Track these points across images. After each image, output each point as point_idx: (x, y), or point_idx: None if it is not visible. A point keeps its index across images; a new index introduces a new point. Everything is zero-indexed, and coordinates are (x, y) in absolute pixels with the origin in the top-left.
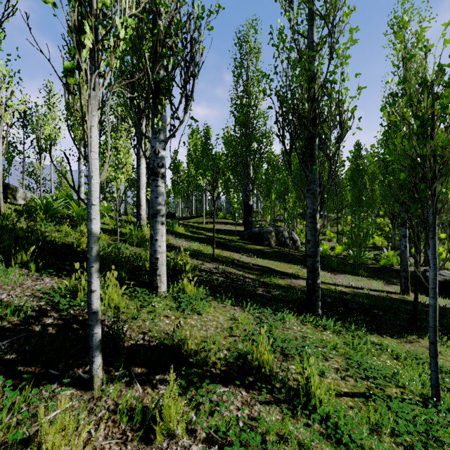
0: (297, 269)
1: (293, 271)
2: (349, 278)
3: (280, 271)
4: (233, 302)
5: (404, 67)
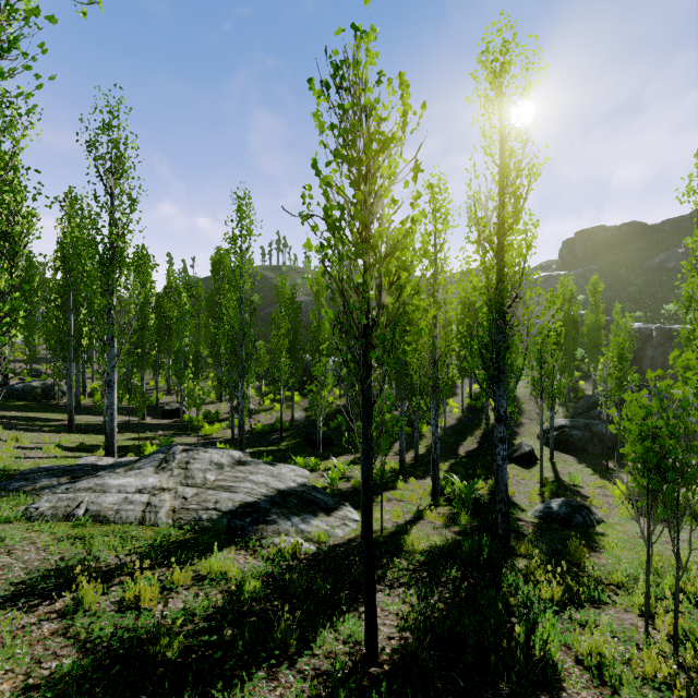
0: (66, 416)
1: (62, 418)
2: None
3: (50, 418)
4: (25, 432)
5: (143, 287)
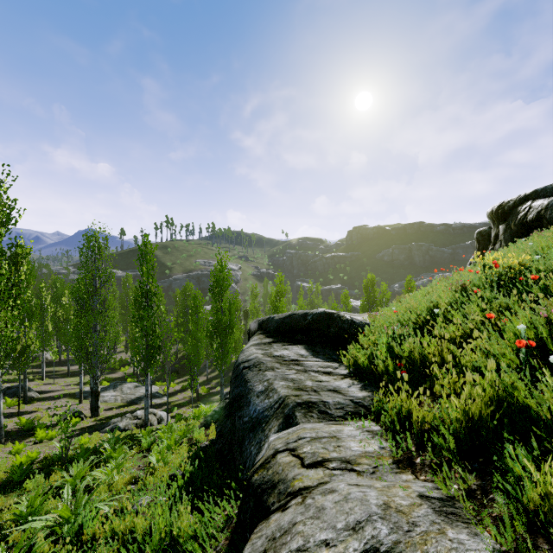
0: (59, 368)
1: (58, 369)
2: (76, 366)
3: (54, 370)
4: (55, 379)
5: None
